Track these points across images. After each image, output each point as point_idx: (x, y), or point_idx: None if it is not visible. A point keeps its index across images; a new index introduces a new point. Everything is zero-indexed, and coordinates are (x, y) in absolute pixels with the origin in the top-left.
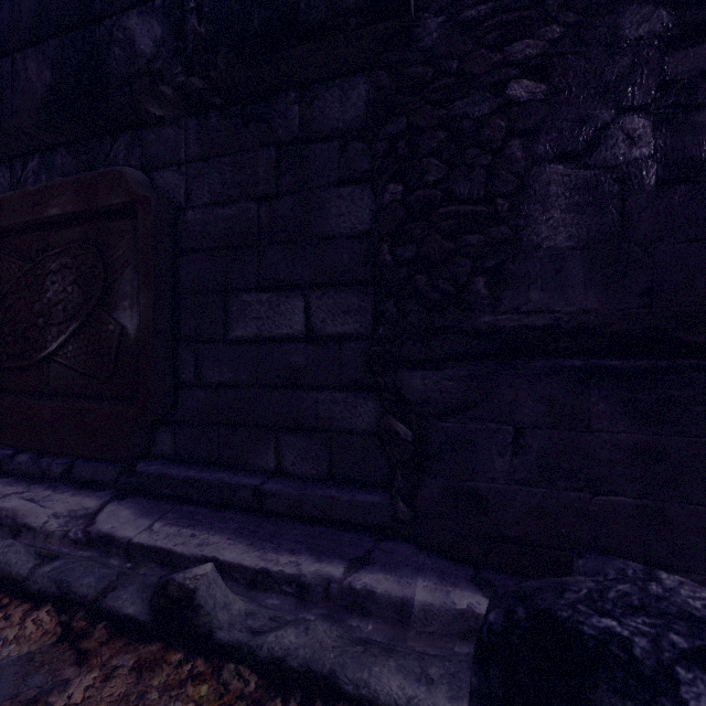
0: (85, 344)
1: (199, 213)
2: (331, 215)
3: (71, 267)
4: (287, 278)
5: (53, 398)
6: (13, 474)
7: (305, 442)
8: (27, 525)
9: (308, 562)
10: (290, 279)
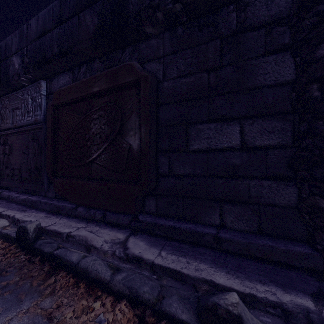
0: (110, 154)
1: (170, 83)
2: (259, 74)
3: (103, 116)
4: (227, 114)
5: (95, 181)
6: (77, 217)
7: (240, 210)
8: (93, 246)
9: (279, 292)
10: (230, 114)
